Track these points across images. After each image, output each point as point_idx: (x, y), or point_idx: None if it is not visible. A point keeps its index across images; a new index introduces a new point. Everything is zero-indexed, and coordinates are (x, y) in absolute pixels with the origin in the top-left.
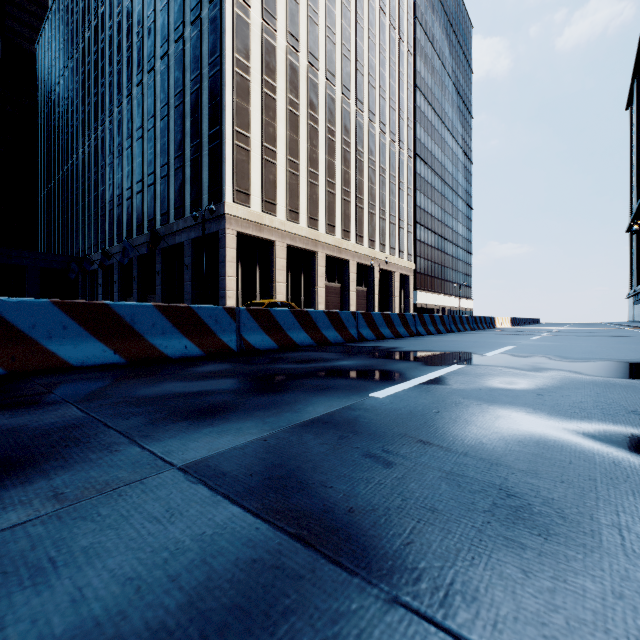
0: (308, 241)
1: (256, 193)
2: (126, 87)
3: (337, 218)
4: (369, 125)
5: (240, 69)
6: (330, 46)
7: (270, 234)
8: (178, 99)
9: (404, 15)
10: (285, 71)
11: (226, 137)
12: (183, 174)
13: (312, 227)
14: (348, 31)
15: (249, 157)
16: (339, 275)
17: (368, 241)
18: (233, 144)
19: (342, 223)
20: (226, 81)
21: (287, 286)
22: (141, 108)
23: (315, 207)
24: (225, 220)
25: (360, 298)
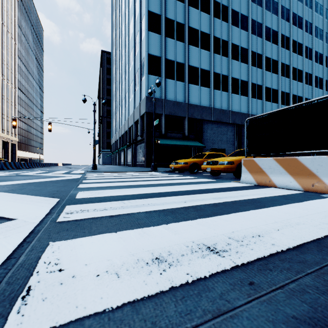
0: None
1: None
2: None
3: None
4: None
5: None
6: None
7: None
8: None
9: (13, 26)
10: None
11: None
12: None
13: None
14: None
15: None
16: None
17: None
18: None
19: None
20: None
21: None
22: None
23: None
24: None
25: None
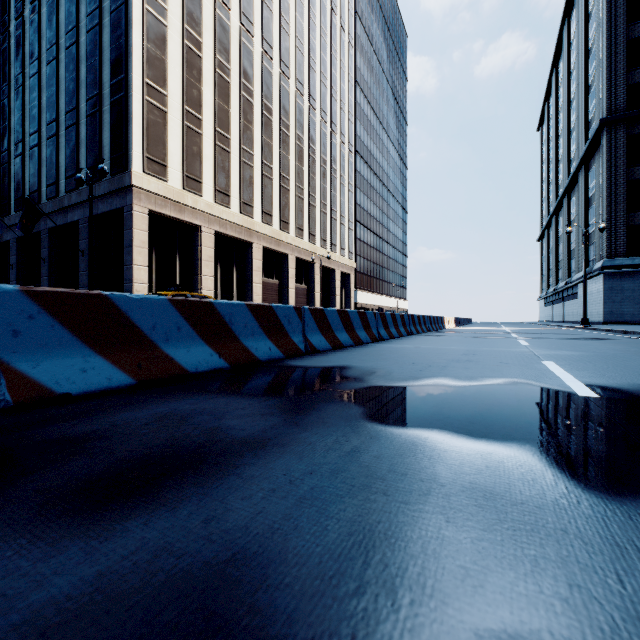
0: (241, 229)
1: (175, 165)
2: (1, 20)
3: (275, 207)
4: (310, 110)
5: (153, 8)
6: (267, 13)
7: (194, 217)
8: (70, 38)
9: (345, 4)
10: (213, 27)
11: (133, 89)
12: (77, 134)
13: (246, 214)
14: (287, 2)
15: (165, 120)
16: (277, 270)
17: (309, 235)
18: (143, 99)
19: (280, 213)
20: (133, 18)
21: (216, 280)
22: (21, 48)
23: (249, 191)
24: (132, 194)
25: (300, 296)
